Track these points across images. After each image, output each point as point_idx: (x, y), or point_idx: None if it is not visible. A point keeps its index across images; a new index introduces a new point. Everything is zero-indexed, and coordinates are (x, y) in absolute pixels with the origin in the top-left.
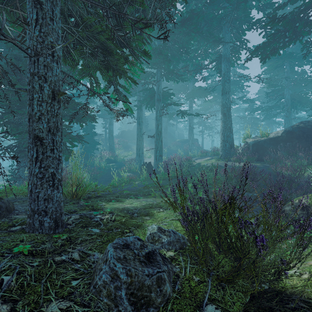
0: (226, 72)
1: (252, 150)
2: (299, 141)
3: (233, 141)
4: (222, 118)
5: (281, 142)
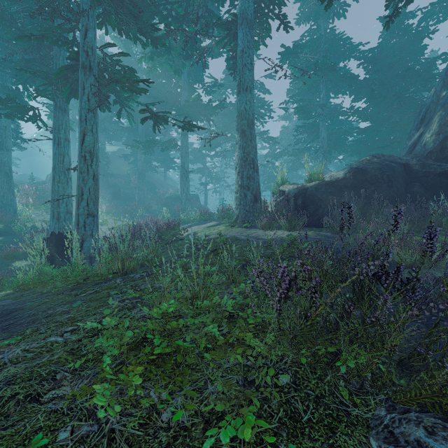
0: (247, 47)
1: (296, 206)
2: (376, 187)
3: (259, 187)
4: (238, 141)
5: (346, 190)
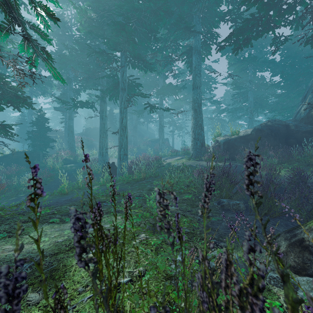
0: (197, 65)
1: (223, 149)
2: (267, 139)
3: (204, 139)
4: (193, 115)
5: (251, 140)
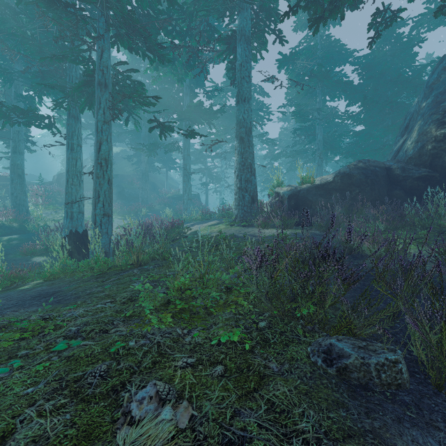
0: (245, 62)
1: (289, 207)
2: (361, 190)
3: (256, 189)
4: (237, 147)
5: (334, 192)
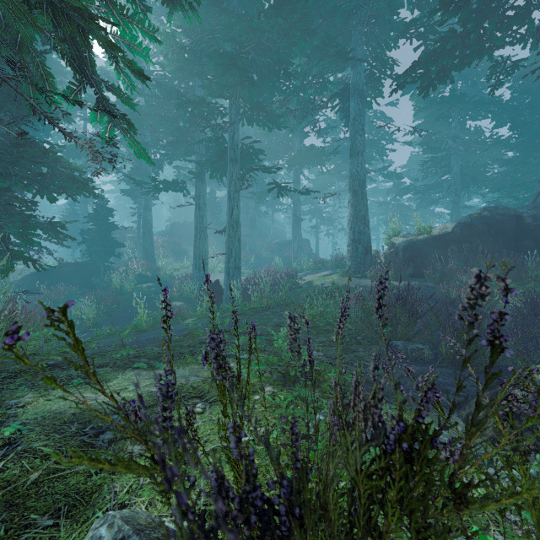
0: (359, 115)
1: (404, 258)
2: (482, 241)
3: (370, 241)
4: (350, 200)
5: (453, 243)
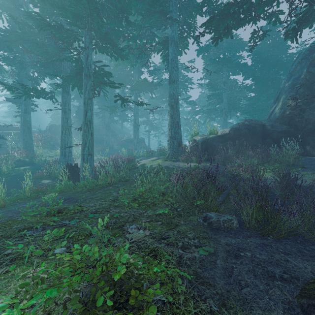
0: (174, 57)
1: (201, 149)
2: (245, 139)
3: (181, 138)
4: (169, 111)
5: (229, 140)
